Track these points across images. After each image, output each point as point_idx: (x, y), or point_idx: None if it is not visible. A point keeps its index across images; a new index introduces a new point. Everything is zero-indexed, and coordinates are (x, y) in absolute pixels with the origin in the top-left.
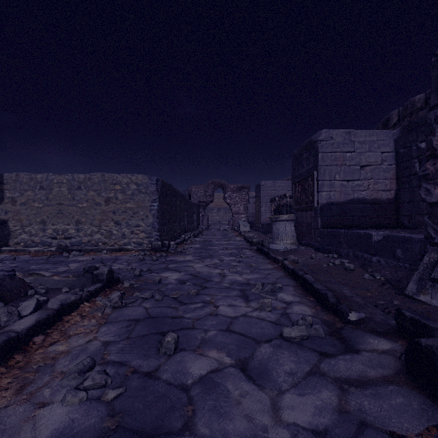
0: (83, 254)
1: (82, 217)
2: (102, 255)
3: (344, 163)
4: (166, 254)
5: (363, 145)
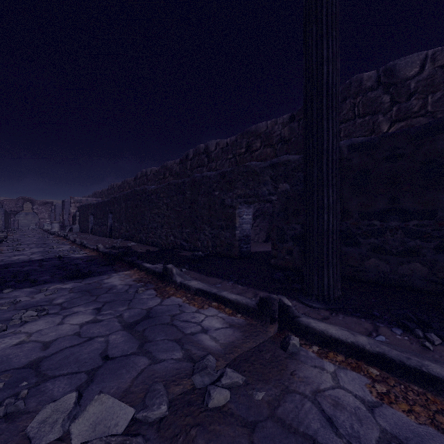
0: None
1: None
2: None
3: None
4: (10, 232)
5: None
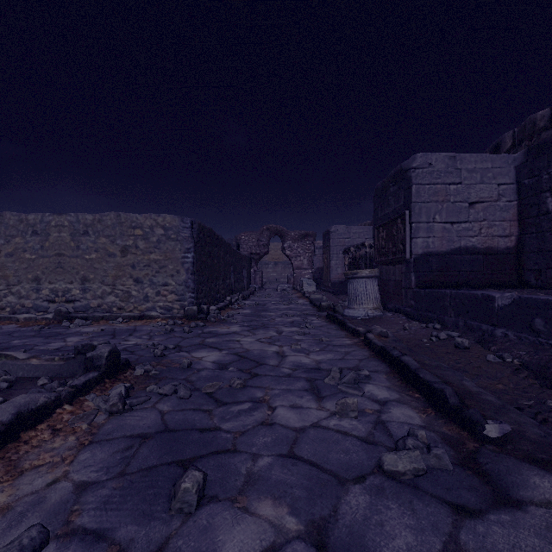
0: (90, 323)
1: (90, 272)
2: (117, 325)
3: (447, 198)
4: (204, 324)
5: (472, 174)
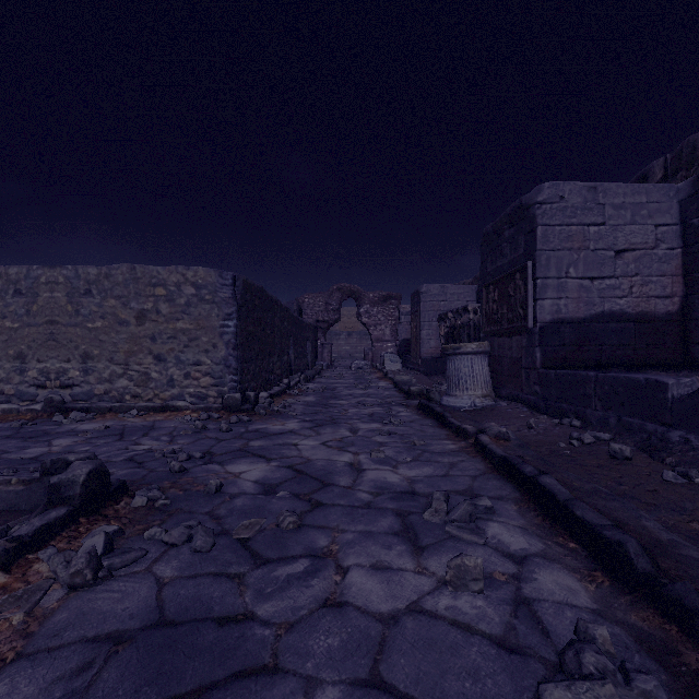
0: (92, 417)
1: (93, 347)
2: (129, 419)
3: (585, 245)
4: (249, 418)
5: (620, 211)
